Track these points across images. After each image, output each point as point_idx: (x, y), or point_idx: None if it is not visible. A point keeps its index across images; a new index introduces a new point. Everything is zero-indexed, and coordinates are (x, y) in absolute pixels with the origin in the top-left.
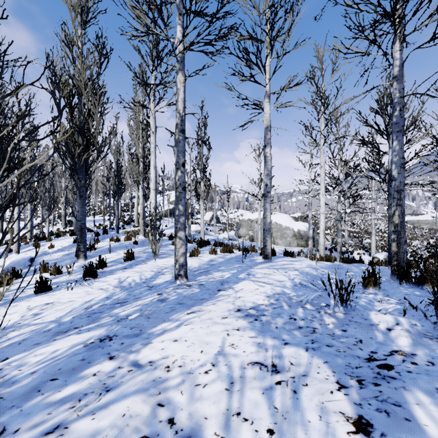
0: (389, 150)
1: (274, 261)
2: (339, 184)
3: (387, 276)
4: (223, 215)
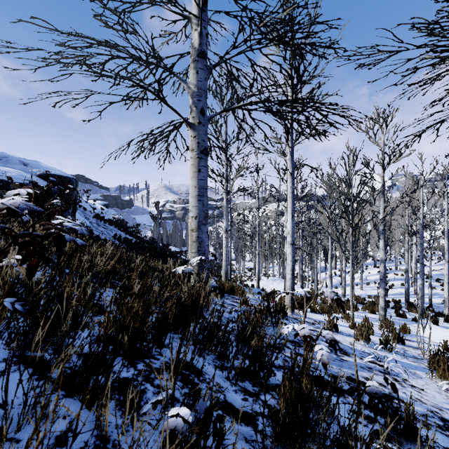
0: None
1: None
2: None
3: None
4: None
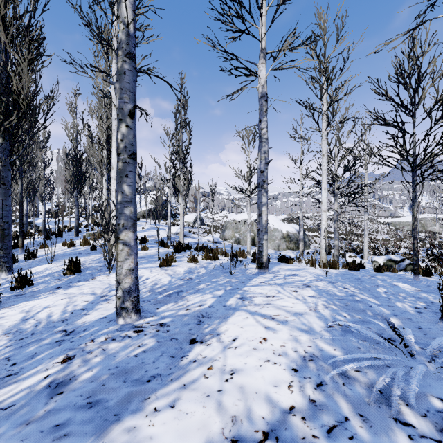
0: (413, 130)
1: (271, 271)
2: (335, 180)
3: (434, 294)
4: (208, 217)
